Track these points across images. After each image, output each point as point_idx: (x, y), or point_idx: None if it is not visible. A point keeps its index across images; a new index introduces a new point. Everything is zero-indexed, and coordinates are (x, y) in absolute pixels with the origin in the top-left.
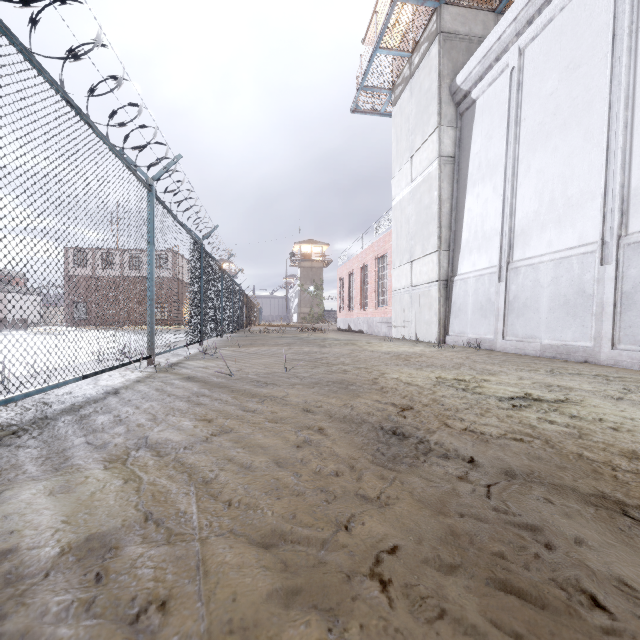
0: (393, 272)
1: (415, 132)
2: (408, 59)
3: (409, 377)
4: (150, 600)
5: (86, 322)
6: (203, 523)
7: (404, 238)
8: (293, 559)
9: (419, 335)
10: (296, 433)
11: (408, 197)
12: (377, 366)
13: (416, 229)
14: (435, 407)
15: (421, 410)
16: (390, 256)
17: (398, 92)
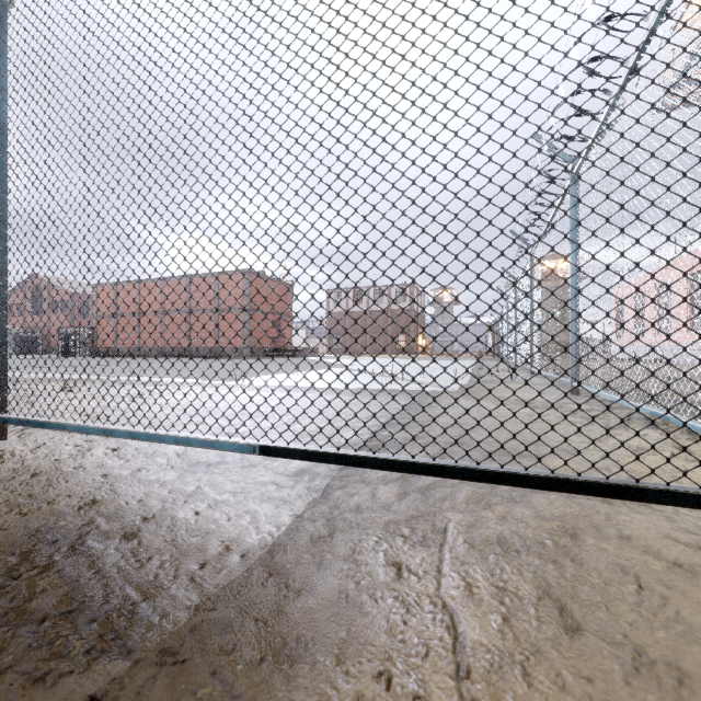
0: None
1: None
2: None
3: None
4: None
5: (341, 351)
6: None
7: None
8: None
9: None
10: None
11: None
12: None
13: None
14: None
15: None
16: None
17: None
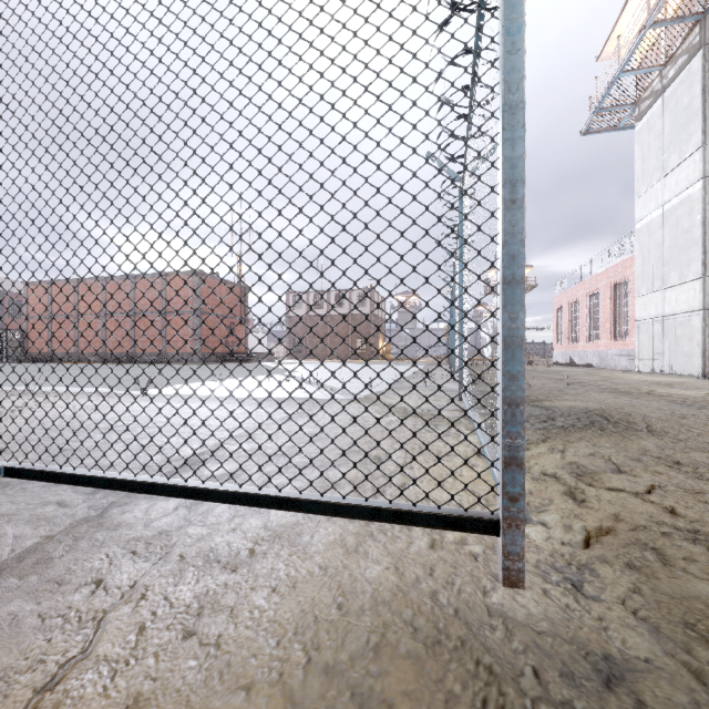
0: (637, 300)
1: (669, 151)
2: (659, 72)
3: (678, 392)
4: (625, 412)
5: (302, 356)
6: (620, 407)
7: (653, 264)
8: (661, 412)
9: (675, 368)
10: (624, 400)
11: (659, 220)
12: (641, 387)
13: (670, 254)
14: (707, 401)
15: (696, 401)
16: (632, 283)
17: (644, 106)
